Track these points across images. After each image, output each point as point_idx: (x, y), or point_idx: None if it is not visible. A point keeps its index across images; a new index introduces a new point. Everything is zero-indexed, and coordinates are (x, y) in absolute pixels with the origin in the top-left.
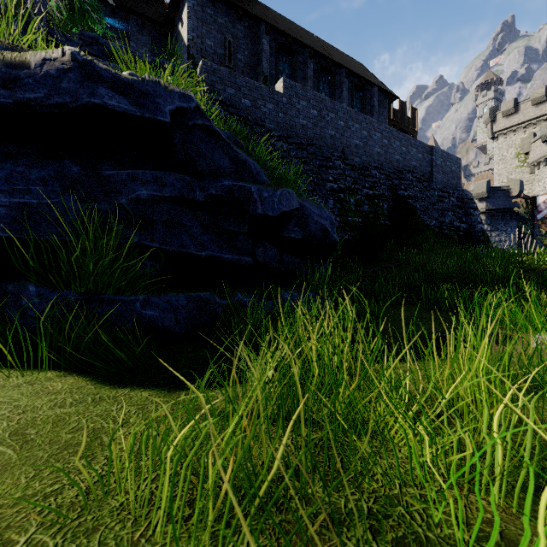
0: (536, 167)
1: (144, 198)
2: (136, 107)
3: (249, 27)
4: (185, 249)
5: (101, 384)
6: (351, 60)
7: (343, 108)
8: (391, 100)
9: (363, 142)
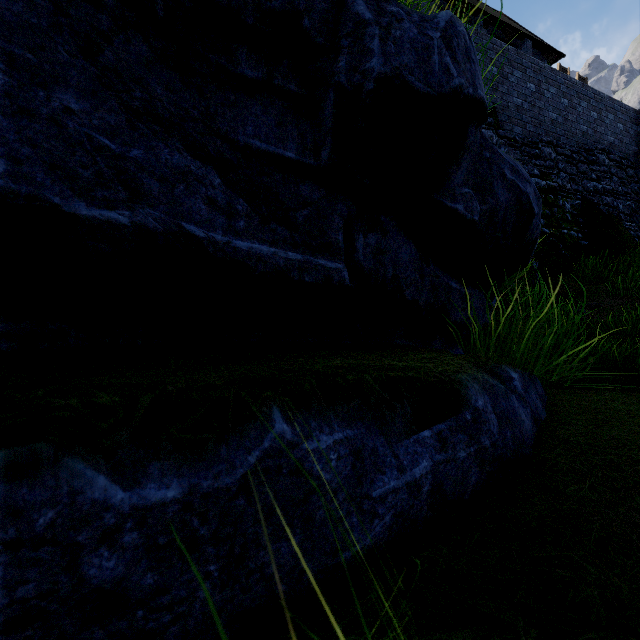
0: None
1: None
2: None
3: None
4: None
5: None
6: (489, 8)
7: (495, 45)
8: (554, 59)
9: (528, 101)
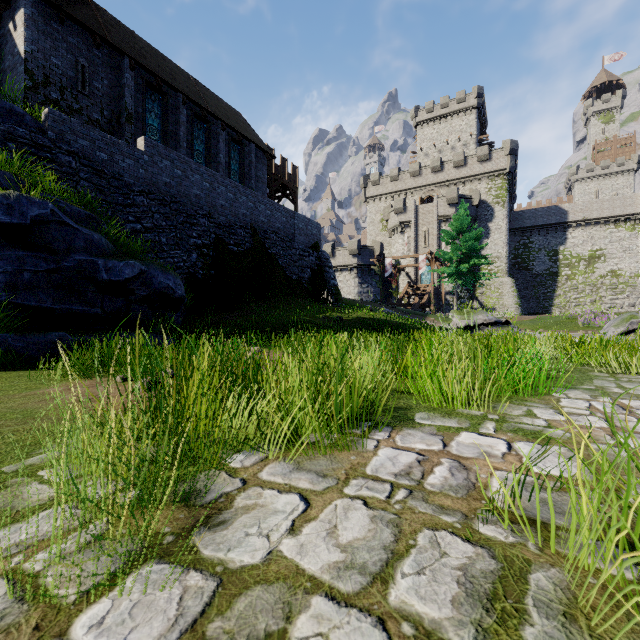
0: (392, 233)
1: (10, 271)
2: (7, 216)
3: (110, 55)
4: (42, 304)
5: (4, 371)
6: (231, 110)
7: (208, 171)
8: (269, 159)
9: (229, 203)
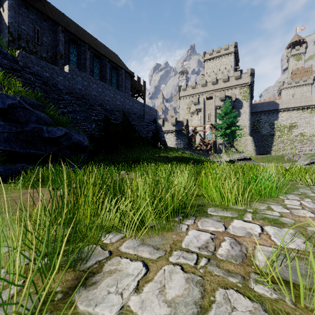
0: (192, 114)
1: None
2: None
3: (51, 25)
4: (13, 149)
5: None
6: (112, 53)
7: (101, 83)
8: (131, 77)
9: (111, 99)
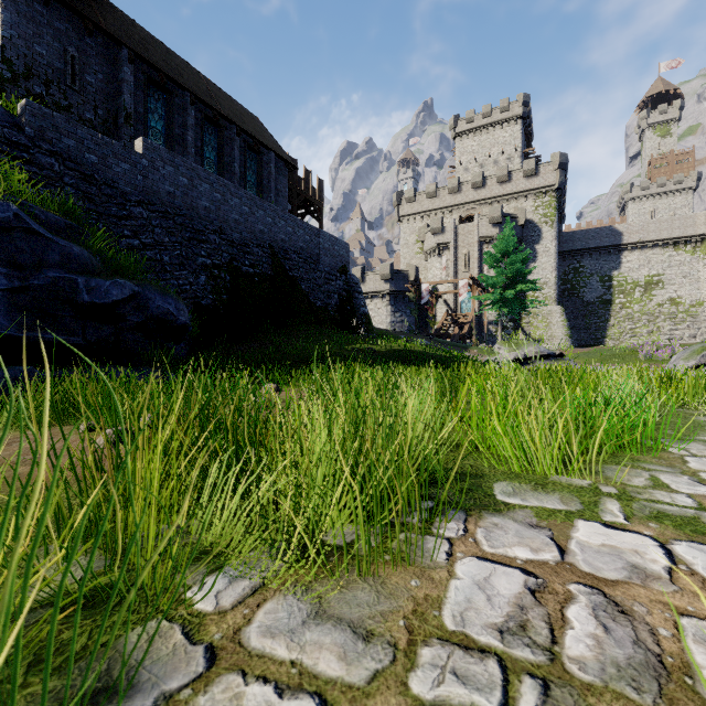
0: (429, 256)
1: None
2: None
3: (105, 46)
4: (3, 331)
5: None
6: (247, 114)
7: (220, 181)
8: (290, 170)
9: (244, 218)
